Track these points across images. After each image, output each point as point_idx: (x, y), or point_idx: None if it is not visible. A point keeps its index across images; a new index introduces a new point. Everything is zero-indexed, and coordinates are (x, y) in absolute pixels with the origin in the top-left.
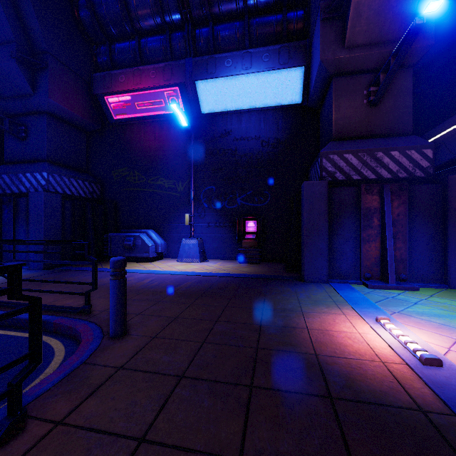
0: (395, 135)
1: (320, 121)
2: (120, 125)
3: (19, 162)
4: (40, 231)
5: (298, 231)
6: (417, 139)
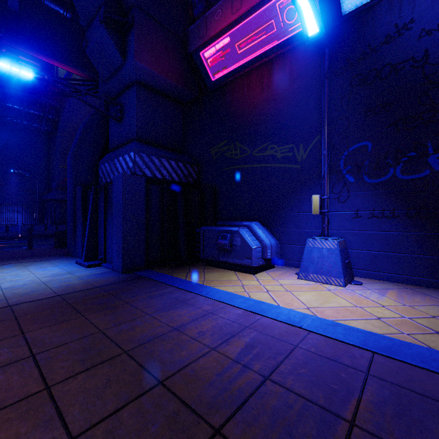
0: None
1: None
2: (219, 87)
3: (118, 148)
4: (120, 224)
5: None
6: None
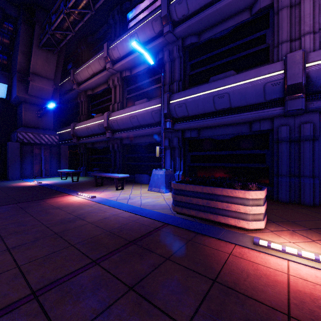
0: (47, 129)
1: (17, 112)
2: None
3: None
4: None
5: (4, 161)
6: (54, 132)
